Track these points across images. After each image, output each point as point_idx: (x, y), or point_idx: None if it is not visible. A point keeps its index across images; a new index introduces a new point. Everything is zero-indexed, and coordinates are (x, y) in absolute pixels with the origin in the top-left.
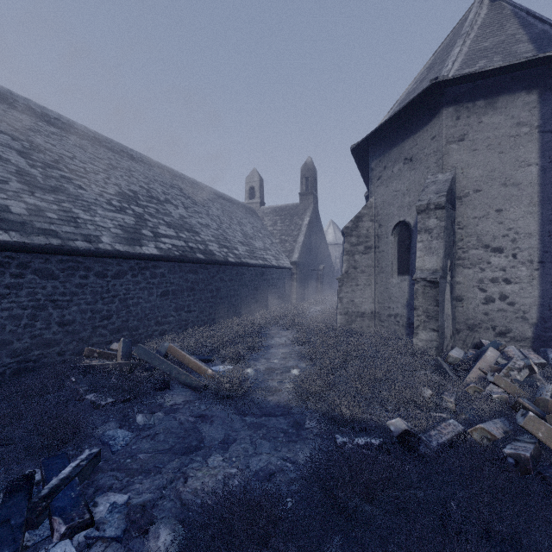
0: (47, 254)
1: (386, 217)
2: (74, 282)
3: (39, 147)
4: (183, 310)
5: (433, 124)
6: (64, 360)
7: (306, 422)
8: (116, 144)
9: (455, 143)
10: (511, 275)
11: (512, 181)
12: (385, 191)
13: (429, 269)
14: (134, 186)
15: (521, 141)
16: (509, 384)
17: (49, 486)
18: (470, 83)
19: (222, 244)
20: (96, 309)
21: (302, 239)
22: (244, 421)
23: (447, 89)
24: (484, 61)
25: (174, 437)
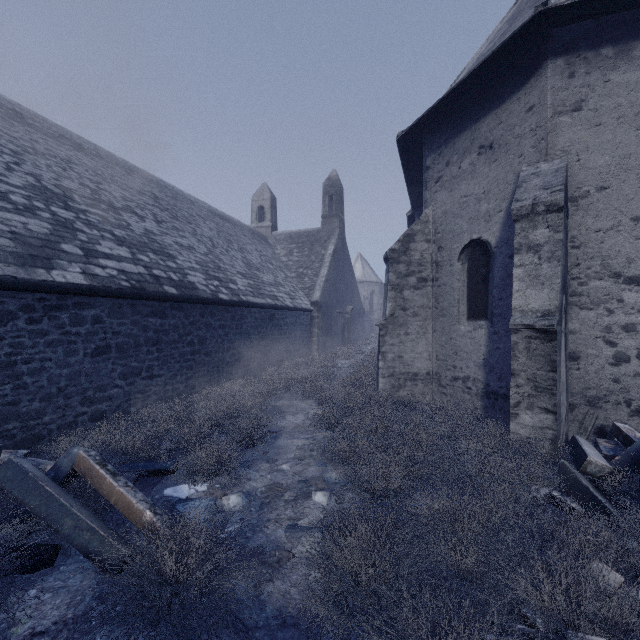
0: None
1: (450, 235)
2: None
3: None
4: (138, 375)
5: (530, 88)
6: None
7: None
8: (52, 125)
9: (567, 114)
10: None
11: None
12: (449, 197)
13: (535, 310)
14: (70, 182)
15: None
16: None
17: None
18: (591, 20)
19: (212, 274)
20: None
21: (325, 272)
22: None
23: (554, 30)
24: None
25: None
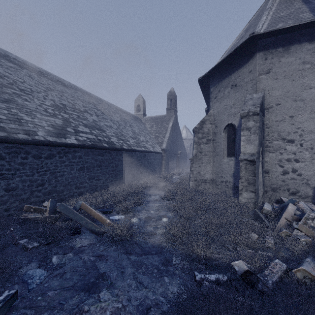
0: None
1: (220, 121)
2: (17, 161)
3: None
4: (94, 178)
5: (250, 63)
6: (9, 214)
7: (173, 259)
8: (54, 76)
9: (264, 74)
10: (299, 157)
11: (300, 98)
12: (219, 105)
13: (249, 153)
14: (64, 101)
15: (305, 73)
16: (308, 229)
17: None
18: (273, 37)
19: (120, 138)
20: (33, 179)
21: (168, 135)
22: (129, 259)
23: (259, 41)
24: (282, 24)
25: (78, 275)
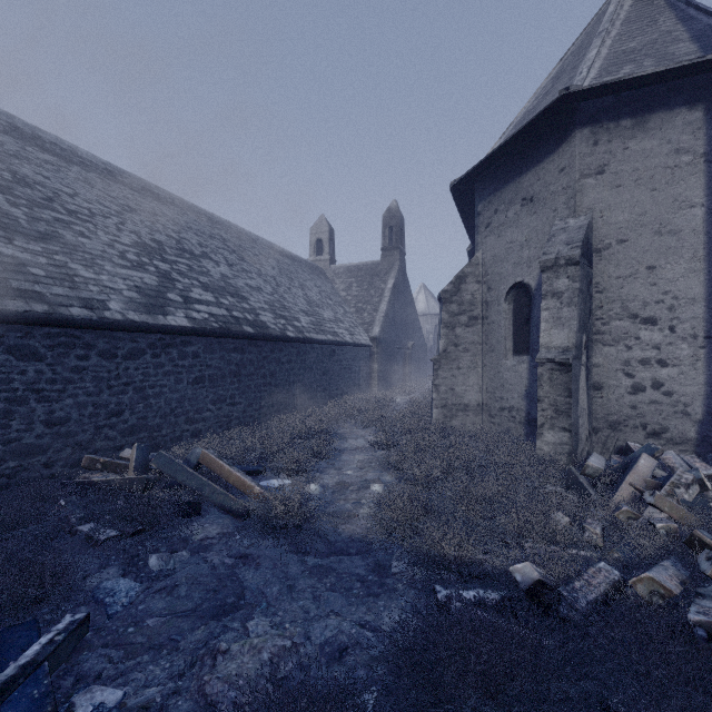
0: (28, 326)
1: (498, 278)
2: (68, 365)
3: (25, 180)
4: (224, 402)
5: (562, 152)
6: (53, 474)
7: (393, 563)
8: (135, 179)
9: (592, 177)
10: (667, 355)
11: (669, 228)
12: (497, 242)
13: (557, 347)
14: (160, 235)
15: (681, 174)
16: (675, 507)
17: (1, 679)
18: (612, 95)
19: (279, 313)
20: (100, 402)
21: (385, 307)
22: (304, 563)
23: (581, 104)
24: (630, 67)
25: (202, 590)
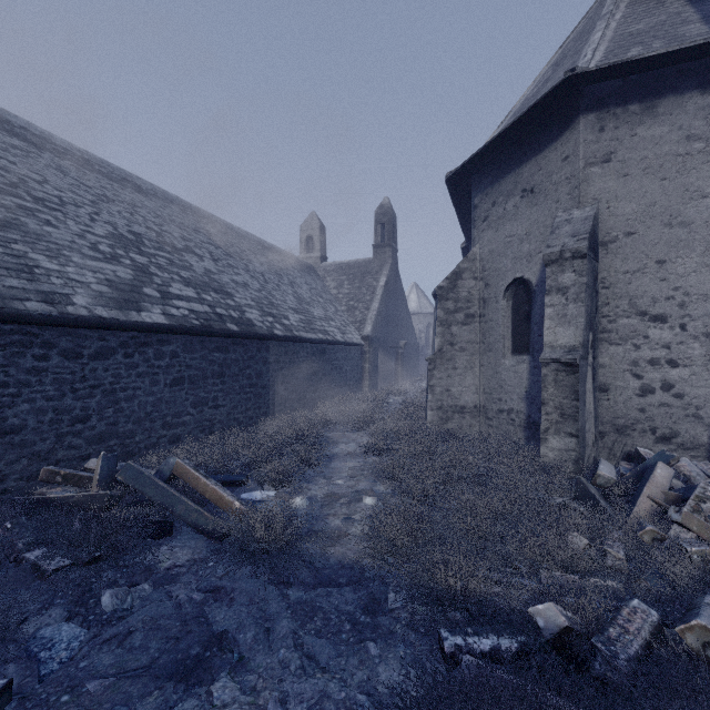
0: None
1: (496, 273)
2: (24, 365)
3: None
4: (206, 404)
5: (565, 139)
6: (5, 490)
7: (389, 597)
8: (115, 169)
9: (598, 165)
10: (678, 355)
11: (680, 220)
12: (495, 236)
13: (563, 346)
14: (139, 227)
15: (693, 163)
16: (704, 525)
17: None
18: (619, 79)
19: (267, 311)
20: (62, 407)
21: (377, 306)
22: (286, 597)
23: (586, 88)
24: (638, 49)
25: (161, 639)
